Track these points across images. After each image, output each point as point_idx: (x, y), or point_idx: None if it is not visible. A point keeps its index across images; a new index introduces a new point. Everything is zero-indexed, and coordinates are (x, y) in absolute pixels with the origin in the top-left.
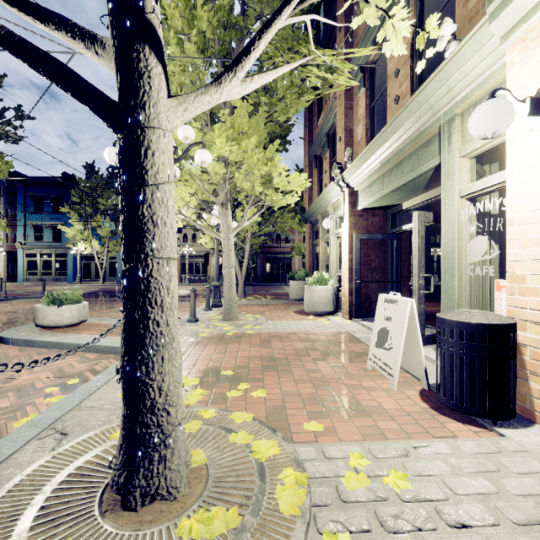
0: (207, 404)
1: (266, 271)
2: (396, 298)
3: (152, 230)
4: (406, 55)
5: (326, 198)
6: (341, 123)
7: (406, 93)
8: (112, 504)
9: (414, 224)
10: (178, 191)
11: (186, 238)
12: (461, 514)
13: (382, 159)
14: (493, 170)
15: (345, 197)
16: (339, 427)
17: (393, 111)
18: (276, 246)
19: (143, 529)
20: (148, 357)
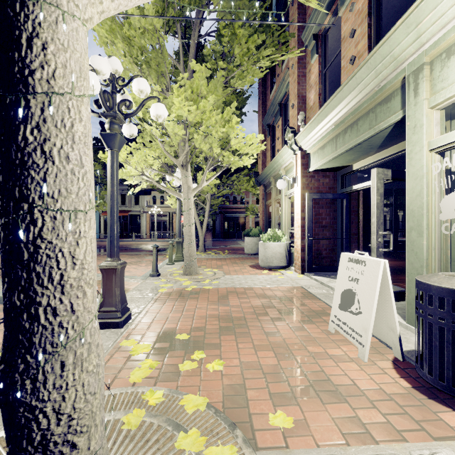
0: (156, 380)
1: (224, 228)
2: (363, 258)
3: (42, 166)
4: (363, 13)
5: (279, 162)
6: (294, 90)
7: (363, 51)
8: None
9: (373, 182)
10: (141, 154)
11: (155, 200)
12: None
13: (336, 120)
14: (453, 127)
15: (297, 160)
16: (311, 418)
17: (348, 72)
18: (232, 207)
19: None
20: (37, 365)
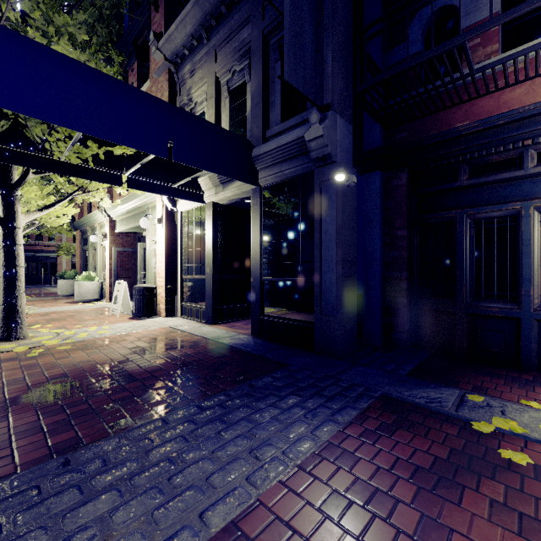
0: None
1: None
2: (121, 282)
3: (18, 258)
4: None
5: (94, 218)
6: None
7: None
8: (1, 343)
9: (138, 249)
10: None
11: None
12: (120, 328)
13: (126, 210)
14: None
15: (107, 222)
16: (90, 326)
17: None
18: (35, 244)
19: (19, 342)
20: (16, 296)
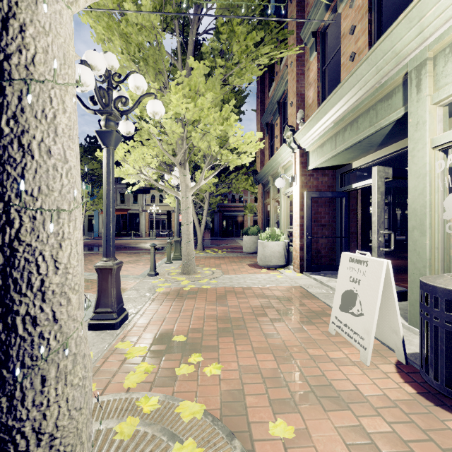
0: (152, 385)
1: (222, 227)
2: (365, 258)
3: (19, 161)
4: (363, 9)
5: (278, 160)
6: (292, 88)
7: (363, 47)
8: None
9: (373, 180)
10: (139, 152)
11: (154, 198)
12: None
13: (336, 118)
14: None
15: (296, 158)
16: (313, 427)
17: (348, 69)
18: (231, 206)
19: None
20: (14, 380)
